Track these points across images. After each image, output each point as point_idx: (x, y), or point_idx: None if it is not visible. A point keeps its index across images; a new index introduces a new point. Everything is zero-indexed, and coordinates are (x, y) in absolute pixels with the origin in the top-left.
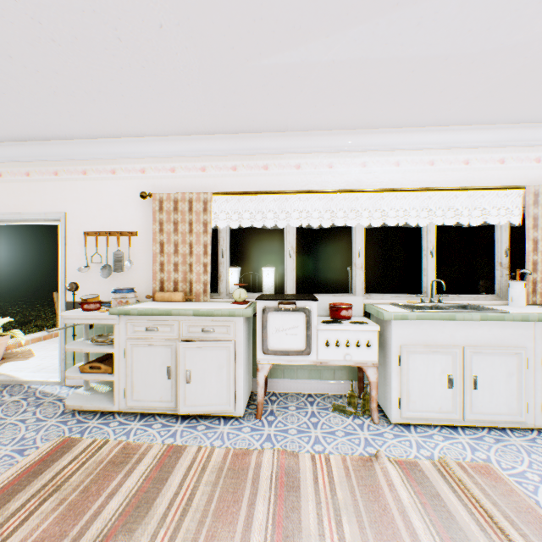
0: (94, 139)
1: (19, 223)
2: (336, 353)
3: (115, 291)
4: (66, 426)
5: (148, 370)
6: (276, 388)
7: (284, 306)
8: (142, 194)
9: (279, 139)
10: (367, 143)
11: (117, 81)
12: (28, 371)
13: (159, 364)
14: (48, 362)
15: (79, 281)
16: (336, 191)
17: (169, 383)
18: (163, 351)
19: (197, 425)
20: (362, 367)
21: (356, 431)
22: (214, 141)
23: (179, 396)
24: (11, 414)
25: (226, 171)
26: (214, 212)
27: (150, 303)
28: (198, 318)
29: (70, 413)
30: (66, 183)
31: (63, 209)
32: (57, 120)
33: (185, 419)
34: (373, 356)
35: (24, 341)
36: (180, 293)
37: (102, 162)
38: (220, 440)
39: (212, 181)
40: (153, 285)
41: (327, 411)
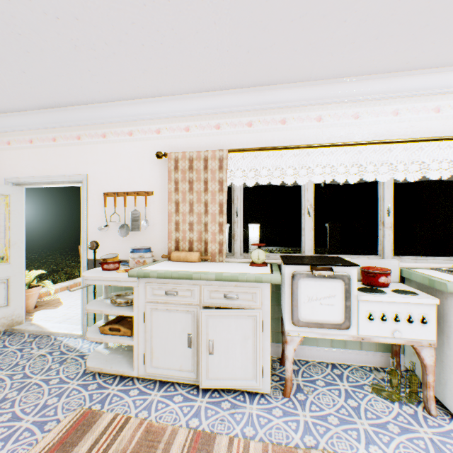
0: (112, 102)
1: (46, 185)
2: (381, 328)
3: (133, 251)
4: (86, 392)
5: (167, 336)
6: (295, 354)
7: (319, 273)
8: (158, 153)
9: (299, 90)
10: (400, 88)
11: (138, 25)
12: (55, 321)
13: (179, 330)
14: (73, 311)
15: (99, 240)
16: (365, 143)
17: (189, 351)
18: (182, 316)
19: (221, 401)
20: (415, 346)
21: (413, 426)
22: (230, 96)
23: (201, 368)
24: (36, 372)
25: (241, 127)
26: (228, 171)
27: (166, 263)
28: (220, 283)
29: (91, 374)
30: (87, 146)
31: (84, 171)
32: (78, 82)
33: (205, 391)
34: (429, 335)
35: (53, 292)
36: (196, 253)
37: (120, 124)
38: (251, 427)
39: (227, 138)
40: (168, 245)
41: (362, 390)
